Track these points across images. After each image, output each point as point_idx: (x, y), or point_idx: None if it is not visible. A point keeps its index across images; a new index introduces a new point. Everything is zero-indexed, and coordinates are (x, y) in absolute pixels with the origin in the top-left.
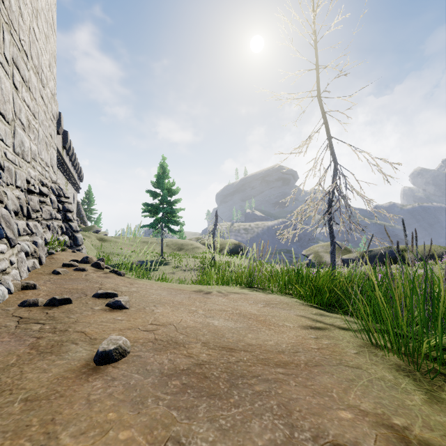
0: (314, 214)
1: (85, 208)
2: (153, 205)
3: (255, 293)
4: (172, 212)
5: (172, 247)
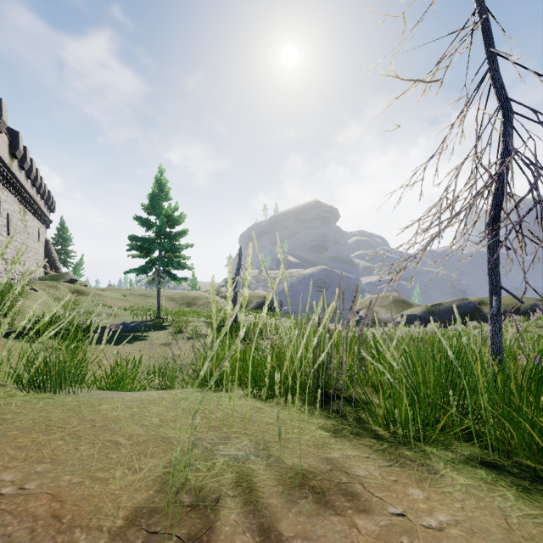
0: (465, 223)
1: (59, 249)
2: (145, 239)
3: (377, 467)
4: (173, 249)
5: (180, 302)
